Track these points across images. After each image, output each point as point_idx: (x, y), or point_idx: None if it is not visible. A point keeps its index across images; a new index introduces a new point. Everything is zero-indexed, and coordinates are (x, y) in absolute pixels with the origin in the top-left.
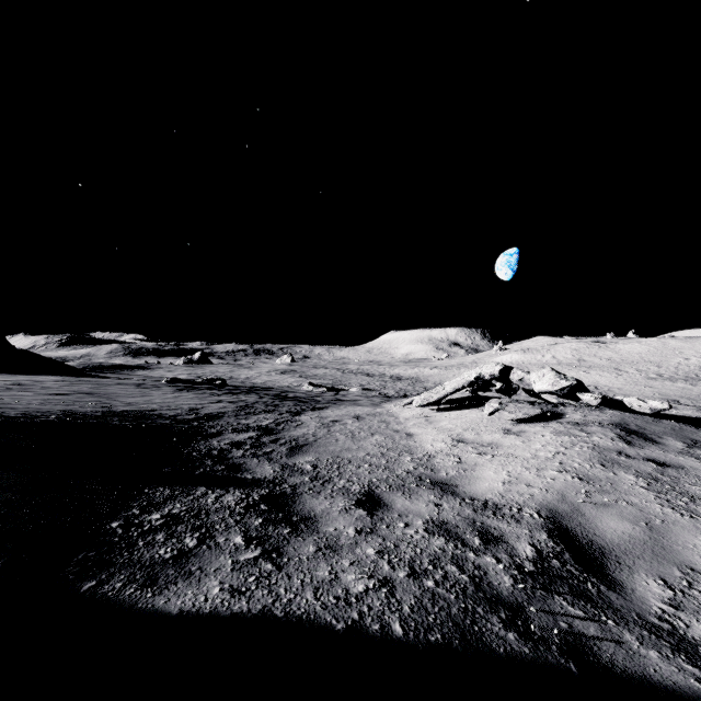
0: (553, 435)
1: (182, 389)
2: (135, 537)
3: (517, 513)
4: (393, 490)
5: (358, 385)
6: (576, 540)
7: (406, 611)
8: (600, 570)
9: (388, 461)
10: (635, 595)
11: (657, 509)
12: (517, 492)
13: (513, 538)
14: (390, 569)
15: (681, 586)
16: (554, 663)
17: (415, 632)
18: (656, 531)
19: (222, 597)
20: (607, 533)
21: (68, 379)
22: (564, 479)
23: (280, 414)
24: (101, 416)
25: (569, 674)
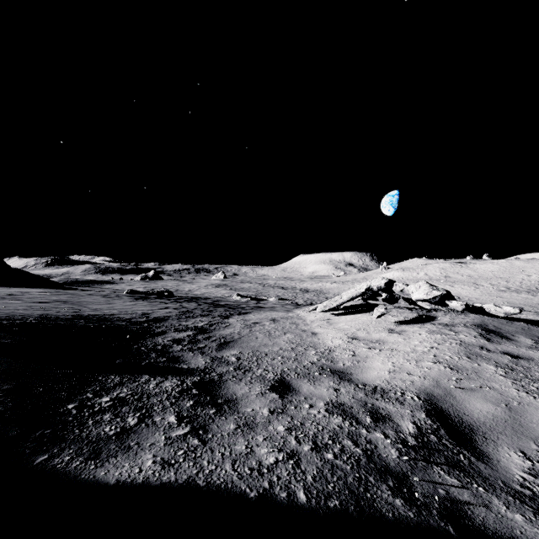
0: (428, 333)
1: (138, 298)
2: (86, 416)
3: (401, 396)
4: (301, 377)
5: (275, 295)
6: (449, 419)
7: (310, 480)
8: (470, 443)
9: (297, 354)
10: (500, 465)
11: (514, 393)
12: (400, 379)
13: (397, 417)
14: (296, 443)
15: (538, 457)
16: (435, 526)
17: (317, 499)
18: (514, 411)
19: (154, 469)
20: (474, 413)
21: (50, 291)
22: (438, 368)
23: (213, 317)
24: (70, 319)
25: (448, 536)
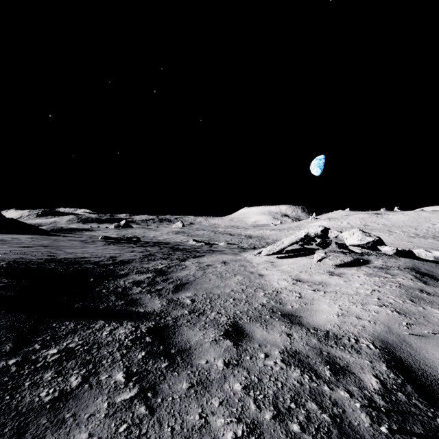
0: (366, 276)
1: (110, 243)
2: (24, 376)
3: (355, 343)
4: (253, 321)
5: (224, 241)
6: (412, 371)
7: None
8: None
9: (247, 296)
10: None
11: None
12: (351, 323)
13: (357, 369)
14: (256, 408)
15: None
16: None
17: None
18: None
19: None
20: (436, 364)
21: (37, 237)
22: (386, 312)
23: (172, 260)
24: (42, 262)
25: None
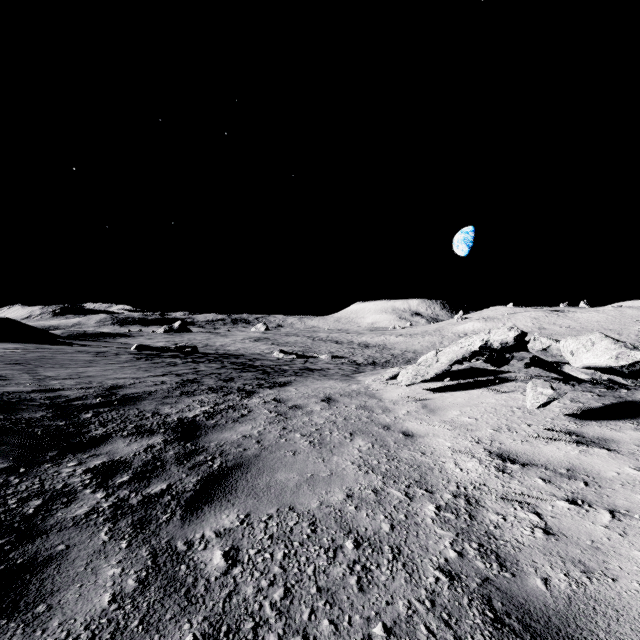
0: None
1: (142, 357)
2: None
3: None
4: None
5: (328, 352)
6: None
7: None
8: None
9: (393, 523)
10: None
11: None
12: None
13: None
14: None
15: None
16: None
17: None
18: None
19: None
20: None
21: (28, 347)
22: None
23: (227, 394)
24: None
25: None
